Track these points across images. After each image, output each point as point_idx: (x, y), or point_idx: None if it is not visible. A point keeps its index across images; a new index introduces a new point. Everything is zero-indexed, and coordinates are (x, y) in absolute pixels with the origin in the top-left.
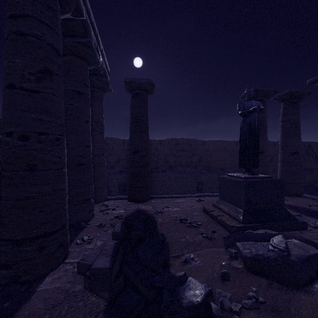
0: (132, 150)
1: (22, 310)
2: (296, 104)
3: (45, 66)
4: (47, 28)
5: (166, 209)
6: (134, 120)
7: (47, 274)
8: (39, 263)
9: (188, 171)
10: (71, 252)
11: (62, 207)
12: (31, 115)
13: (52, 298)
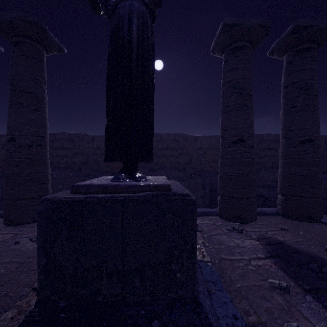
0: (6, 137)
1: None
2: (309, 52)
3: None
4: None
5: (16, 246)
6: (10, 88)
7: None
8: None
9: (173, 175)
10: None
11: None
12: None
13: None
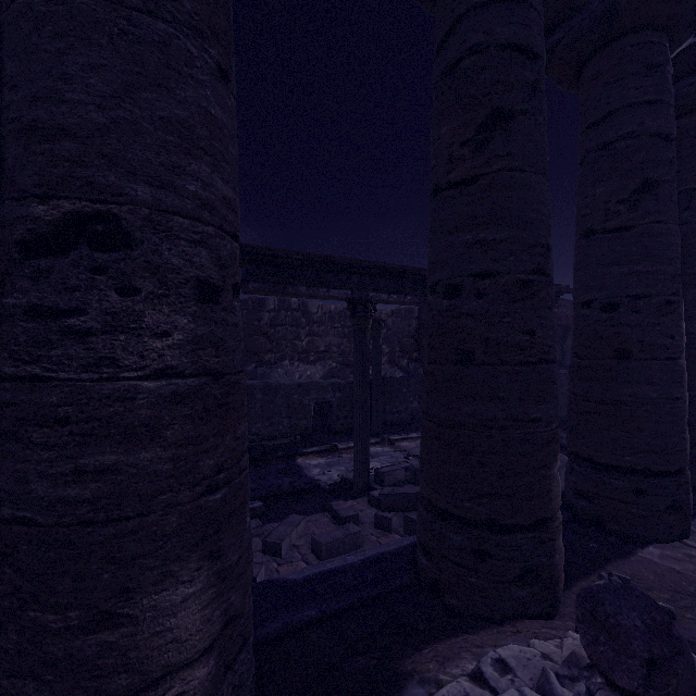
0: None
1: (618, 564)
2: None
3: (644, 179)
4: (647, 109)
5: None
6: None
7: (650, 542)
8: (636, 516)
9: None
10: (695, 532)
11: (677, 433)
12: (620, 268)
13: (669, 579)
